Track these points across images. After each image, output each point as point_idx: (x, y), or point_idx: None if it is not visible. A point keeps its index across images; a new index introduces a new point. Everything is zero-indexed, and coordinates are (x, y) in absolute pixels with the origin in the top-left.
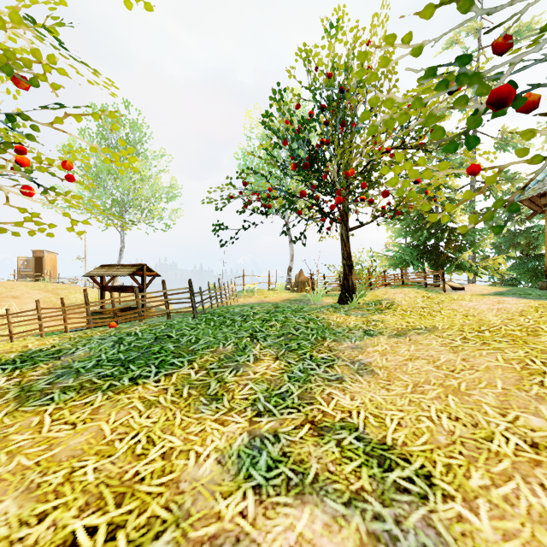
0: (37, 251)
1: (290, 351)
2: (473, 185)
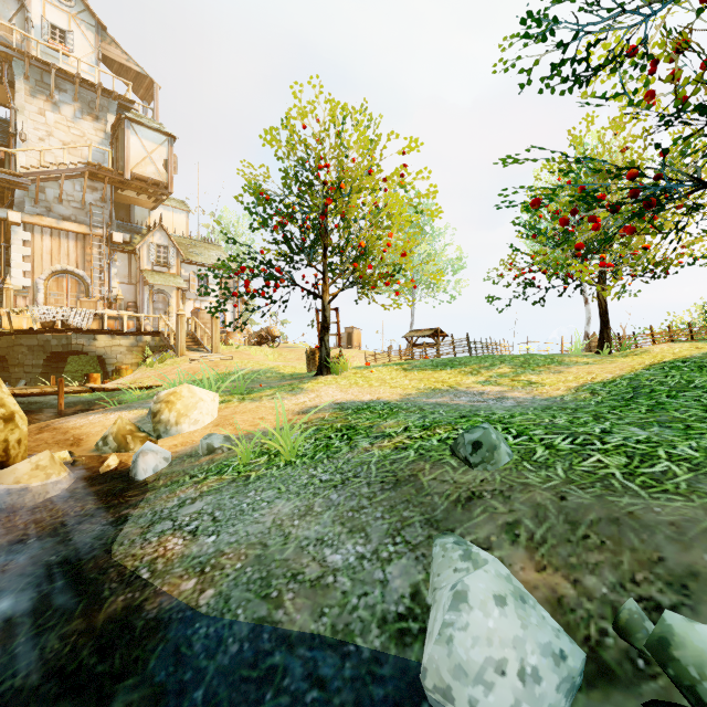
0: (348, 328)
1: (520, 367)
2: None
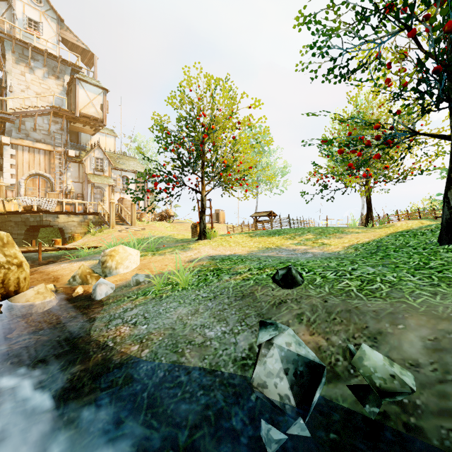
0: (216, 210)
1: (319, 235)
2: None
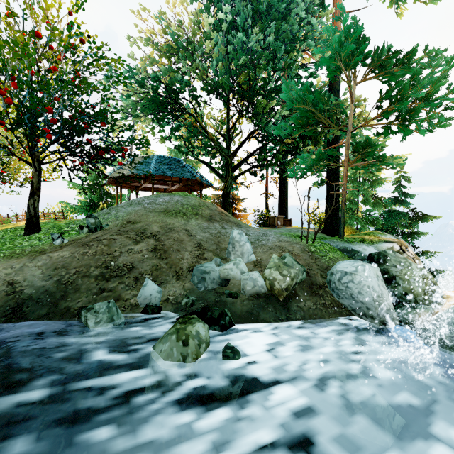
0: None
1: None
2: None
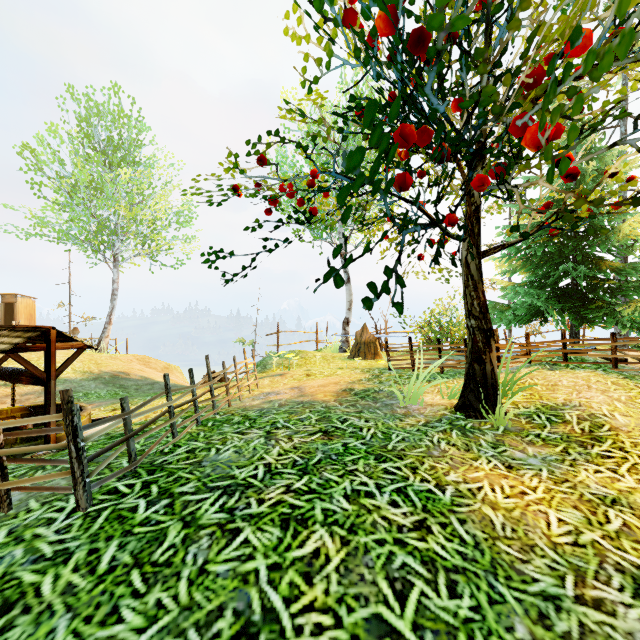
0: (6, 295)
1: None
2: (624, 195)
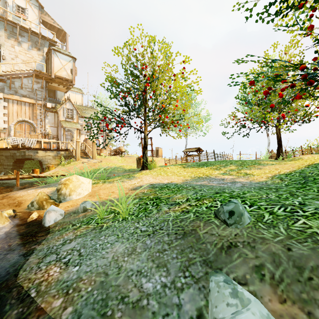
0: (156, 148)
1: (240, 166)
2: None
